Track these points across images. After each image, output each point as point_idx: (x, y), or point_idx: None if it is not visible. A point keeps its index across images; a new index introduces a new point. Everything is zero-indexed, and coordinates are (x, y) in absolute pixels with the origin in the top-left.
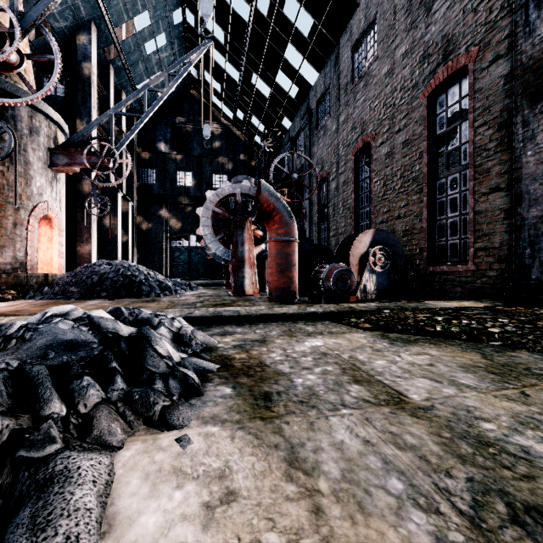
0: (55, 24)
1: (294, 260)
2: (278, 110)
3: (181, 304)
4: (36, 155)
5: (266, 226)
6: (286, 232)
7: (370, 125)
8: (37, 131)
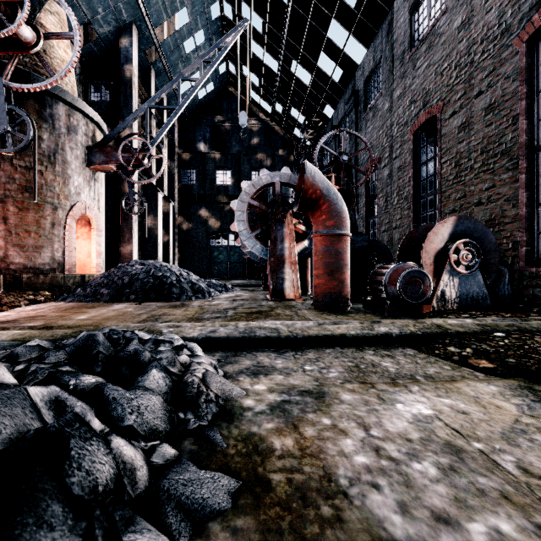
0: (99, 29)
1: (346, 258)
2: (320, 98)
3: (211, 311)
4: (74, 154)
5: (311, 217)
6: (336, 224)
7: (436, 94)
8: (75, 130)
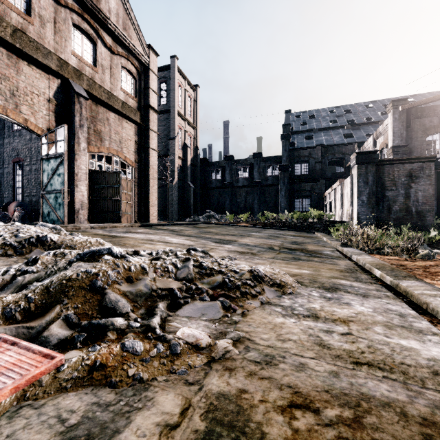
0: None
1: None
2: None
3: None
4: None
5: None
6: None
7: (22, 154)
8: None
